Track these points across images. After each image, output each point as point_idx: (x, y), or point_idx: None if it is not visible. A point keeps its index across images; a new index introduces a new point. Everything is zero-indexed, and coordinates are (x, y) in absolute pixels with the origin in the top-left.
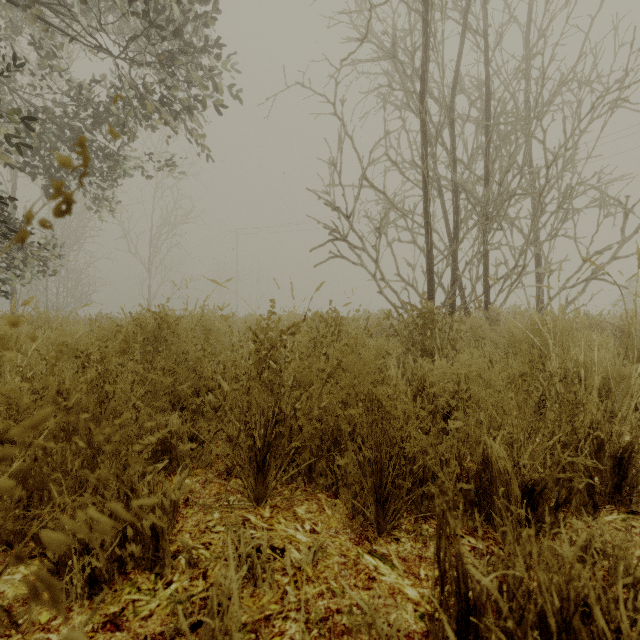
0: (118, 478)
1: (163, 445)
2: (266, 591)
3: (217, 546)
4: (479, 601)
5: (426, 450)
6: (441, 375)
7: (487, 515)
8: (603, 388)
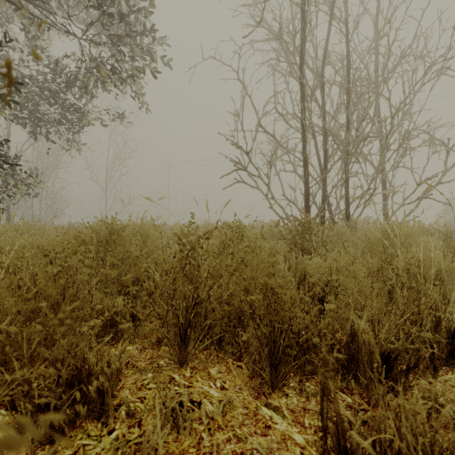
0: (69, 353)
1: (111, 321)
2: (186, 437)
3: (150, 400)
4: (355, 453)
5: (308, 326)
6: (318, 269)
7: (354, 375)
8: (436, 278)
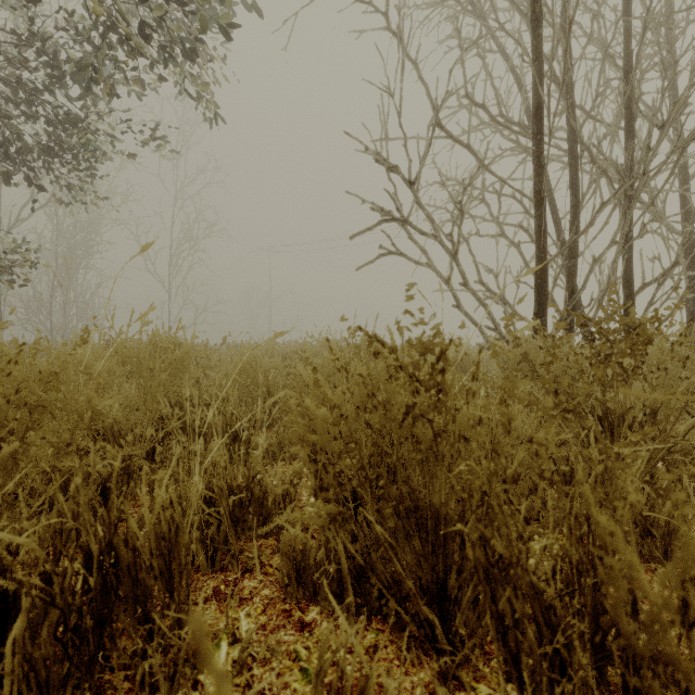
0: None
1: None
2: None
3: None
4: None
5: None
6: None
7: None
8: None
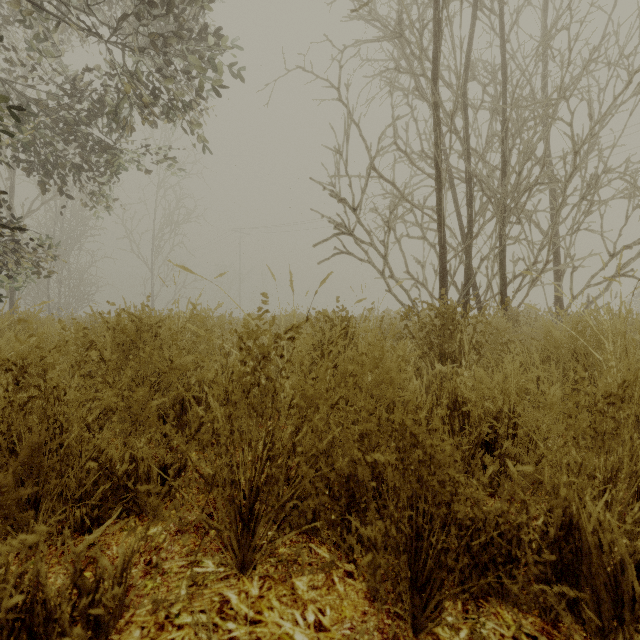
0: None
1: (127, 480)
2: None
3: None
4: None
5: (477, 504)
6: (485, 393)
7: (571, 604)
8: None
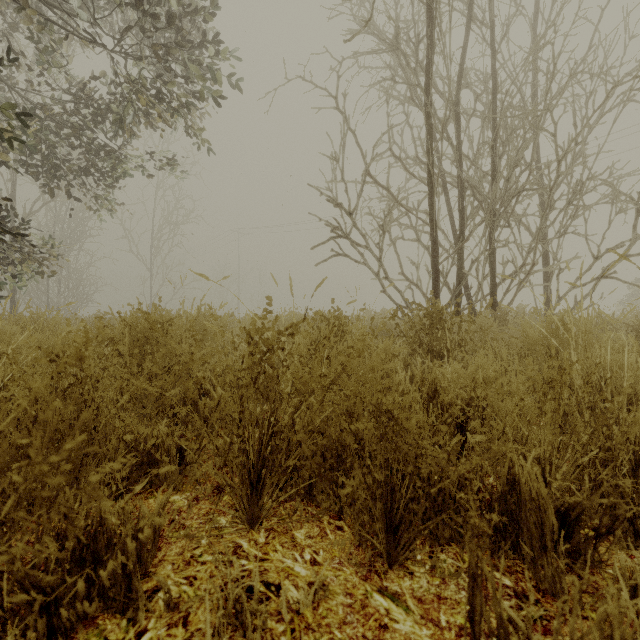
0: (66, 519)
1: (149, 457)
2: None
3: (203, 581)
4: None
5: (442, 467)
6: (456, 381)
7: (514, 544)
8: (629, 394)
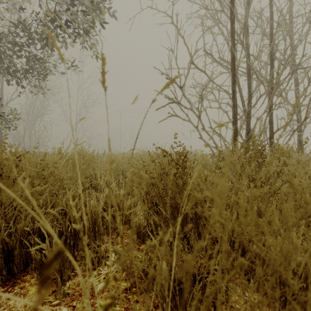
0: None
1: None
2: None
3: None
4: None
5: None
6: None
7: None
8: None
